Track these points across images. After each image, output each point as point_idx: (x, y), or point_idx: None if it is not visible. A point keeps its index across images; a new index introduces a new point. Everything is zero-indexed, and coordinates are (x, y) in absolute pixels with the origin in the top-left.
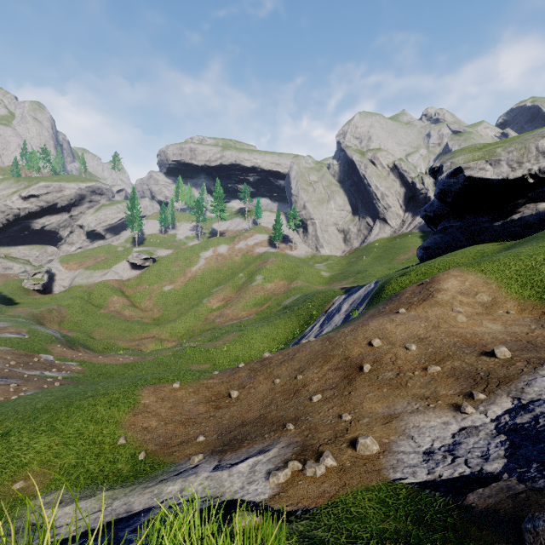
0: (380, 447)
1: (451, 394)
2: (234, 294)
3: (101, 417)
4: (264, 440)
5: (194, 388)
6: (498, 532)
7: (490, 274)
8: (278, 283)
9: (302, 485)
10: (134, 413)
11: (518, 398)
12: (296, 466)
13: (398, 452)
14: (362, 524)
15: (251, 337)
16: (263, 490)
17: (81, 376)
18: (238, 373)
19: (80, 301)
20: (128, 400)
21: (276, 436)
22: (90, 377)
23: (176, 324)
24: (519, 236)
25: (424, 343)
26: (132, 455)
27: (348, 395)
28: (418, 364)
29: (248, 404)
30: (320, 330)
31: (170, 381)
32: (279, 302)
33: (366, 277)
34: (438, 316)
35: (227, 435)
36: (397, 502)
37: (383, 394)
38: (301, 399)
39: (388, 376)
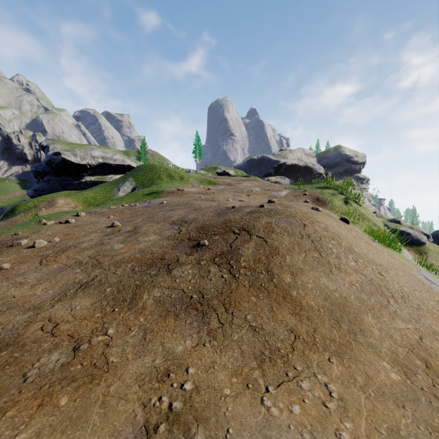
0: None
1: None
2: None
3: None
4: None
5: None
6: None
7: (74, 199)
8: None
9: None
10: None
11: None
12: None
13: None
14: None
15: None
16: None
17: None
18: None
19: None
20: None
21: None
22: None
23: None
24: (85, 189)
25: None
26: None
27: None
28: None
29: None
30: None
31: None
32: None
33: None
34: (59, 210)
35: None
36: None
37: None
38: None
39: None
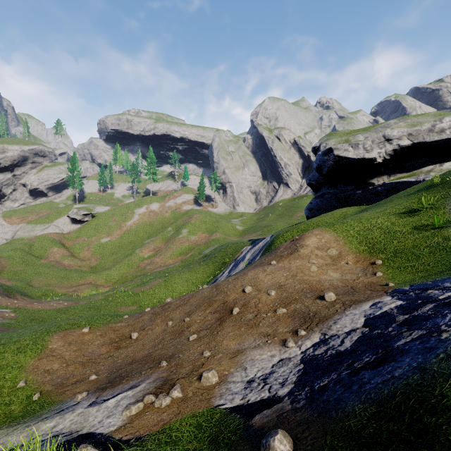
0: (219, 378)
1: (285, 332)
2: (163, 245)
3: (7, 363)
4: (139, 377)
5: (102, 332)
6: (253, 446)
7: (340, 233)
8: (200, 236)
9: (147, 416)
10: (40, 357)
11: (324, 334)
12: (150, 399)
13: (230, 382)
14: (174, 447)
15: (174, 282)
16: (115, 423)
17: (13, 322)
18: (142, 316)
19: (21, 253)
20: (36, 346)
21: (150, 372)
22: (22, 323)
23: (111, 271)
24: (373, 201)
25: (282, 289)
26: (28, 396)
27: (216, 334)
28: (272, 307)
29: (142, 344)
30: (228, 275)
31: (82, 326)
32: (201, 251)
33: (270, 230)
34: (298, 267)
35: (115, 373)
36: (208, 425)
37: (240, 333)
38: (182, 339)
39: (249, 318)
